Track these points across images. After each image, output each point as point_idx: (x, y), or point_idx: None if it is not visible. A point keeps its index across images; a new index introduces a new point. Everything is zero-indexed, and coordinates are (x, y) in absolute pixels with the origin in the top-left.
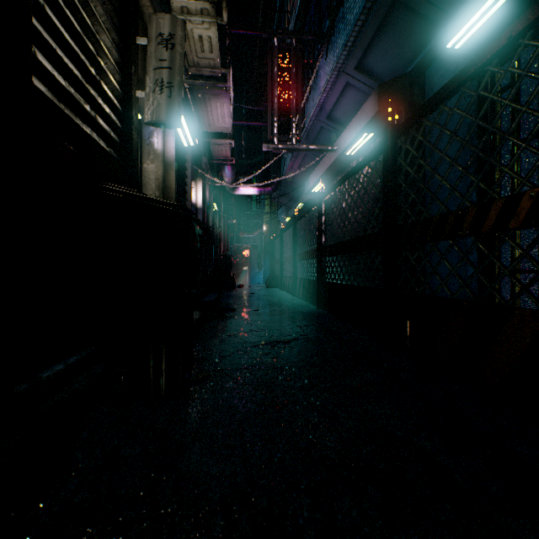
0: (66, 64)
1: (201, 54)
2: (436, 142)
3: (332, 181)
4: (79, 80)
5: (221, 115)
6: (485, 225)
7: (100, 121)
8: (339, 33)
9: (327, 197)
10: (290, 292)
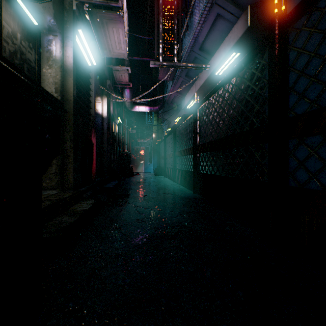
0: None
1: None
2: None
3: (201, 99)
4: None
5: (118, 41)
6: None
7: None
8: None
9: (201, 106)
10: (171, 179)
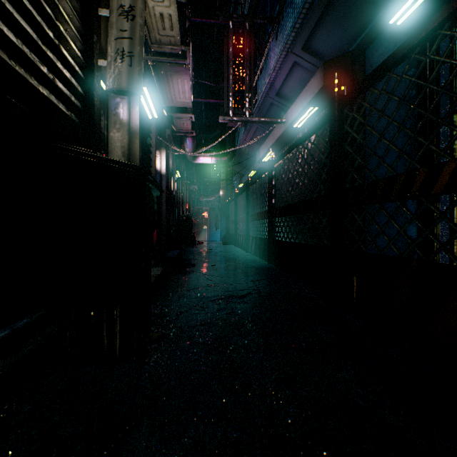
0: (16, 20)
1: (163, 31)
2: (384, 108)
3: (280, 151)
4: (33, 39)
5: (182, 91)
6: (436, 186)
7: (59, 85)
8: (288, 16)
9: (276, 164)
10: (243, 248)
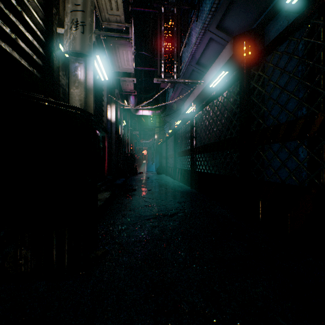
0: None
1: (110, 11)
2: (285, 66)
3: (199, 105)
4: None
5: (127, 60)
6: None
7: (21, 44)
8: (206, 3)
9: (197, 114)
10: (172, 177)
